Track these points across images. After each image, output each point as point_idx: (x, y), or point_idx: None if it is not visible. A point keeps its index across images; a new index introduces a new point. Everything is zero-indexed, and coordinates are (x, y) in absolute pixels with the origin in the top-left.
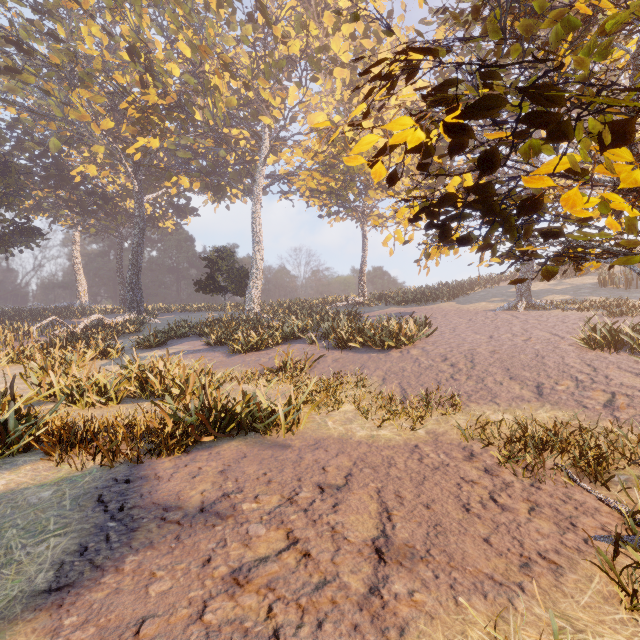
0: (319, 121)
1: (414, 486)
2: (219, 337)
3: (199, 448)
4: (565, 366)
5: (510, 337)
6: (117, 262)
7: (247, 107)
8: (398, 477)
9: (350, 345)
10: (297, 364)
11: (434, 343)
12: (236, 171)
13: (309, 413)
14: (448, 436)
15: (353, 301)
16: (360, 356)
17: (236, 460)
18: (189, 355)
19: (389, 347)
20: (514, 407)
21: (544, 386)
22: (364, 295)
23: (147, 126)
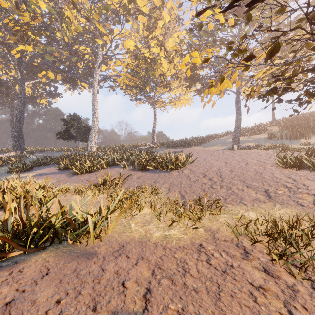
0: (130, 46)
1: (213, 302)
2: (67, 164)
3: (3, 265)
4: (276, 178)
5: (236, 162)
6: (10, 122)
7: (88, 32)
8: (195, 289)
9: (147, 168)
10: (114, 180)
11: (196, 166)
12: (83, 72)
13: (116, 219)
14: (221, 233)
15: (149, 146)
16: (154, 174)
17: (34, 280)
18: (43, 176)
19: (171, 169)
20: (257, 206)
21: (269, 191)
22: (154, 143)
23: (24, 38)
